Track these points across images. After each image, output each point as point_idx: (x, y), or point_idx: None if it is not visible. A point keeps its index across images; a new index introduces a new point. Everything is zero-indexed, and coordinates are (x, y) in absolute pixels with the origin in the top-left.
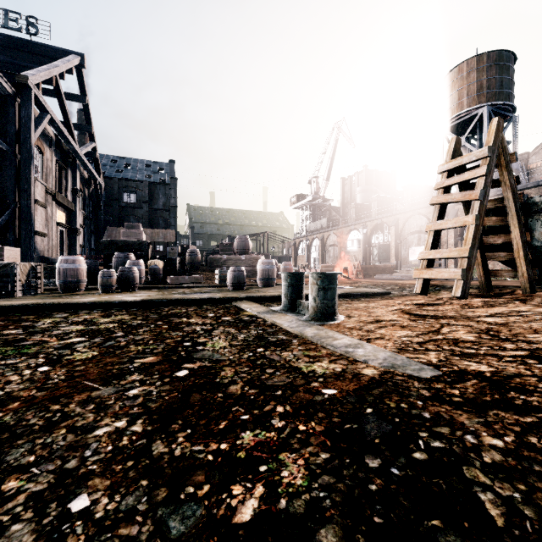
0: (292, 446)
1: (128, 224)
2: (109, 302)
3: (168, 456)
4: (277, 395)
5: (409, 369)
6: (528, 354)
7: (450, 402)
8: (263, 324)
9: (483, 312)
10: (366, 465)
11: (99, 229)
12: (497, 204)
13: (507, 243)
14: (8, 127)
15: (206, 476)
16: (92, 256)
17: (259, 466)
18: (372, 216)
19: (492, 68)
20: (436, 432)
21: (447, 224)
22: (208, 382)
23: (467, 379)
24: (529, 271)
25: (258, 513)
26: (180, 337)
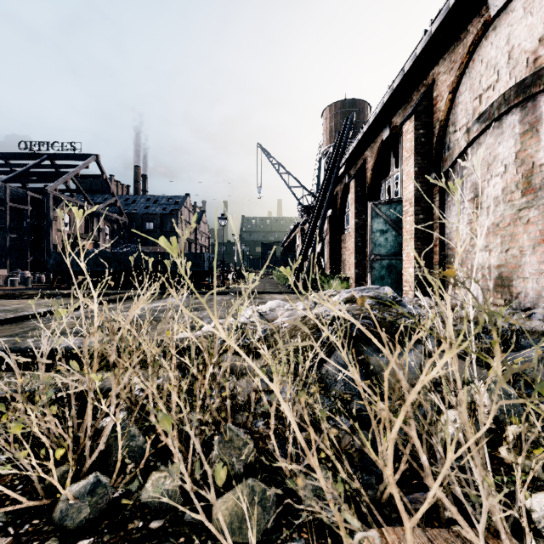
0: None
1: None
2: None
3: None
4: None
5: None
6: None
7: None
8: None
9: None
10: None
11: None
12: None
13: None
14: (42, 212)
15: None
16: None
17: None
18: None
19: (338, 115)
20: None
21: None
22: None
23: None
24: None
25: None
26: None
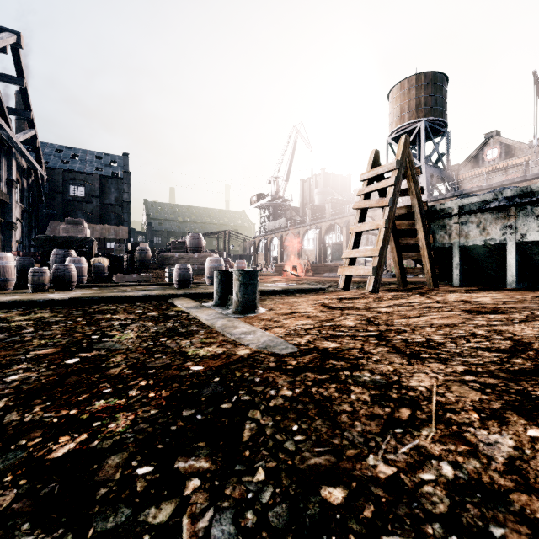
0: (133, 408)
1: (69, 220)
2: (32, 301)
3: (17, 422)
4: (149, 373)
5: (276, 349)
6: (377, 334)
7: (282, 370)
8: (184, 318)
9: (385, 304)
10: (180, 415)
11: (40, 224)
12: (408, 210)
13: (417, 244)
14: None
15: (43, 433)
16: (30, 253)
17: (95, 423)
18: (326, 217)
19: (428, 87)
20: (253, 390)
21: (365, 227)
22: (93, 366)
23: (311, 353)
24: (432, 268)
25: (70, 451)
26: (92, 331)
